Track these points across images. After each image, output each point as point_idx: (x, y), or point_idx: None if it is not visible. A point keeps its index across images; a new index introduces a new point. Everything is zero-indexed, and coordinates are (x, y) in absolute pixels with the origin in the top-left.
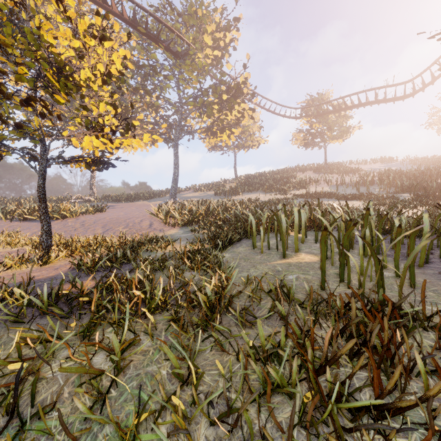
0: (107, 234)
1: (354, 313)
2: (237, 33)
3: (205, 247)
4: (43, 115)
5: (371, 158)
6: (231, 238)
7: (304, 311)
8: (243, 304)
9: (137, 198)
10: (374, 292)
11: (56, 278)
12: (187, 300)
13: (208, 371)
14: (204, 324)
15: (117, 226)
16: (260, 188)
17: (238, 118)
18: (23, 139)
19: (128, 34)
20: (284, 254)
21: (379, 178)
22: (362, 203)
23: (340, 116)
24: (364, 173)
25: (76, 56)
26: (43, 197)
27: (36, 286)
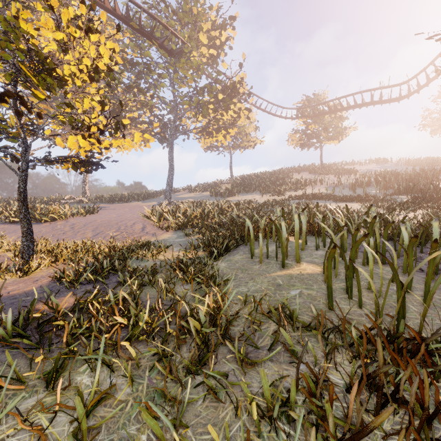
0: (97, 238)
1: (381, 359)
2: (233, 32)
3: (200, 255)
4: (20, 112)
5: (365, 159)
6: (228, 244)
7: (312, 340)
8: (242, 329)
9: (131, 199)
10: (391, 317)
11: (28, 297)
12: (177, 329)
13: (199, 434)
14: (197, 359)
15: (108, 229)
16: (256, 189)
17: (234, 118)
18: (5, 138)
19: (117, 27)
20: (284, 264)
21: (375, 180)
22: (359, 205)
23: (336, 117)
24: (360, 175)
25: (60, 48)
26: (24, 201)
27: (8, 305)
